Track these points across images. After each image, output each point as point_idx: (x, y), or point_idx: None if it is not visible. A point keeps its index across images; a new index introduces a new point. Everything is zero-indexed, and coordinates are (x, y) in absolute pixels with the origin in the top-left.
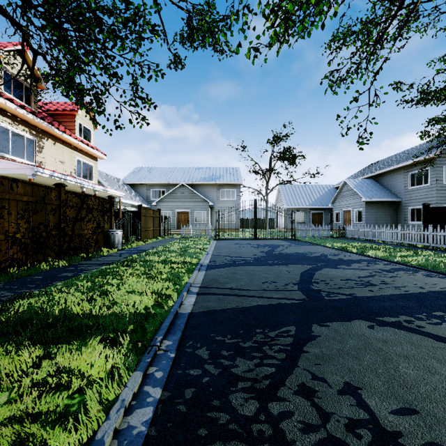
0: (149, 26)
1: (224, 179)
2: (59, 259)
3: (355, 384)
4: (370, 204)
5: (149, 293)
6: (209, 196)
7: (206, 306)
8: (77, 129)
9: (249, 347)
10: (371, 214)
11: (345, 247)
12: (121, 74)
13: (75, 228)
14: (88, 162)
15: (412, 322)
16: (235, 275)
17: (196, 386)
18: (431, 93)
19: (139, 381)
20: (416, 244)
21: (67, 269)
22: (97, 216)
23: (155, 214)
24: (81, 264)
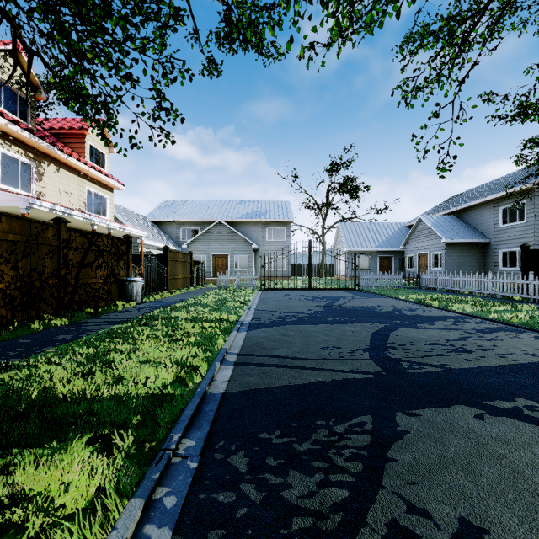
0: (172, 10)
1: (270, 215)
2: (58, 316)
3: (477, 522)
4: (451, 246)
5: (169, 364)
6: (252, 236)
7: (246, 383)
8: (87, 152)
9: (307, 451)
10: (453, 258)
11: (424, 300)
12: (137, 77)
13: (80, 275)
14: (101, 193)
15: (537, 409)
16: (285, 337)
17: (227, 525)
18: (531, 105)
19: (136, 517)
20: (512, 296)
21: (66, 329)
22: (110, 260)
23: (185, 259)
24: (86, 322)
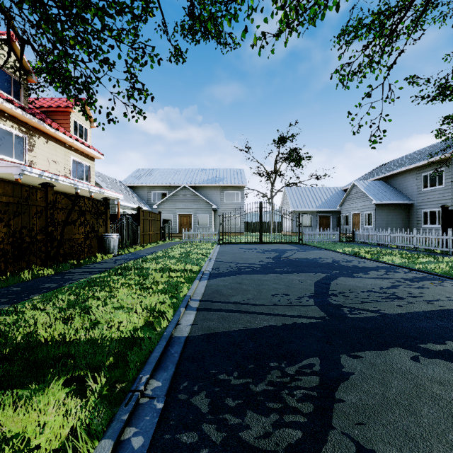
0: (143, 2)
1: (227, 181)
2: (45, 267)
3: None
4: (381, 207)
5: (140, 310)
6: (212, 198)
7: (207, 327)
8: (72, 127)
9: (262, 392)
10: (382, 217)
11: (358, 253)
12: (113, 61)
13: (65, 232)
14: (84, 162)
15: None
16: (240, 286)
17: None
18: (450, 87)
19: None
20: (433, 250)
21: (52, 278)
22: (91, 219)
23: (155, 218)
24: (69, 272)
